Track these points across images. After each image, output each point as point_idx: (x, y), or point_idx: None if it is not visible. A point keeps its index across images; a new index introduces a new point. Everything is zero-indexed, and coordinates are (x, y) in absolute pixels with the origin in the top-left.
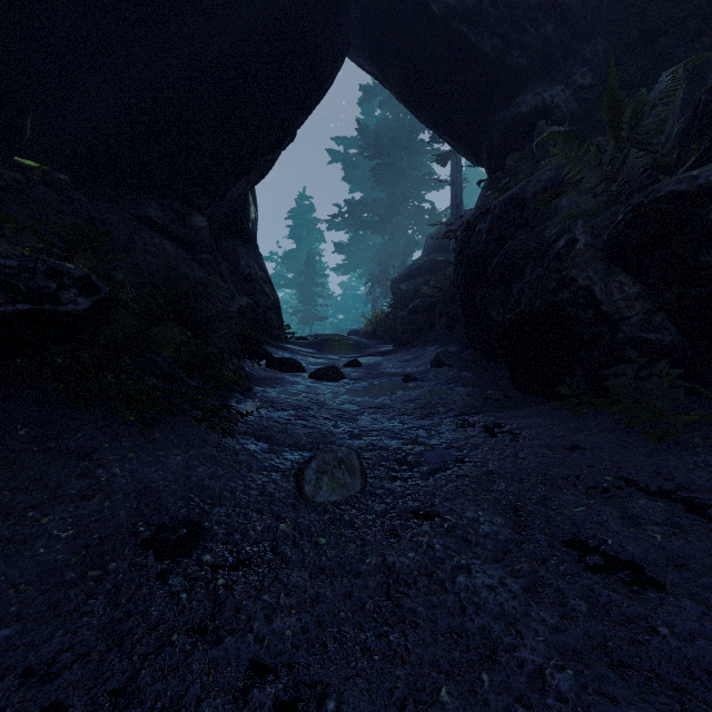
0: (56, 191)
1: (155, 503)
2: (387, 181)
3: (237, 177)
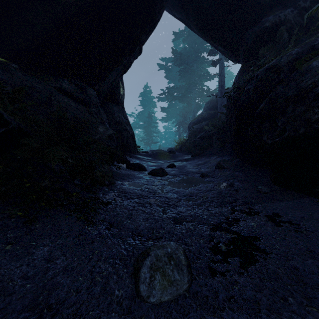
0: (1, 69)
1: (1, 312)
2: (186, 77)
3: (111, 68)
